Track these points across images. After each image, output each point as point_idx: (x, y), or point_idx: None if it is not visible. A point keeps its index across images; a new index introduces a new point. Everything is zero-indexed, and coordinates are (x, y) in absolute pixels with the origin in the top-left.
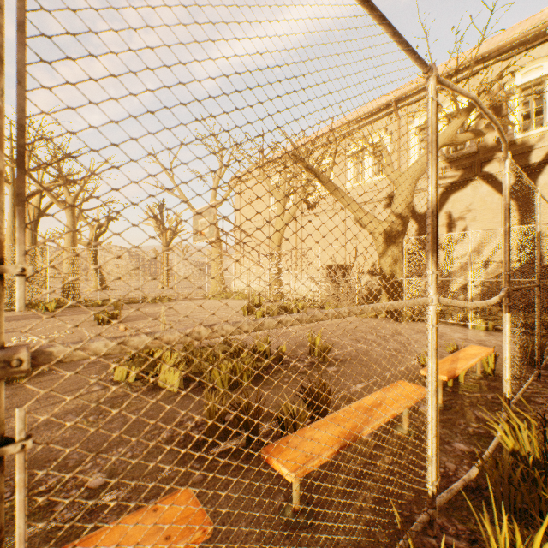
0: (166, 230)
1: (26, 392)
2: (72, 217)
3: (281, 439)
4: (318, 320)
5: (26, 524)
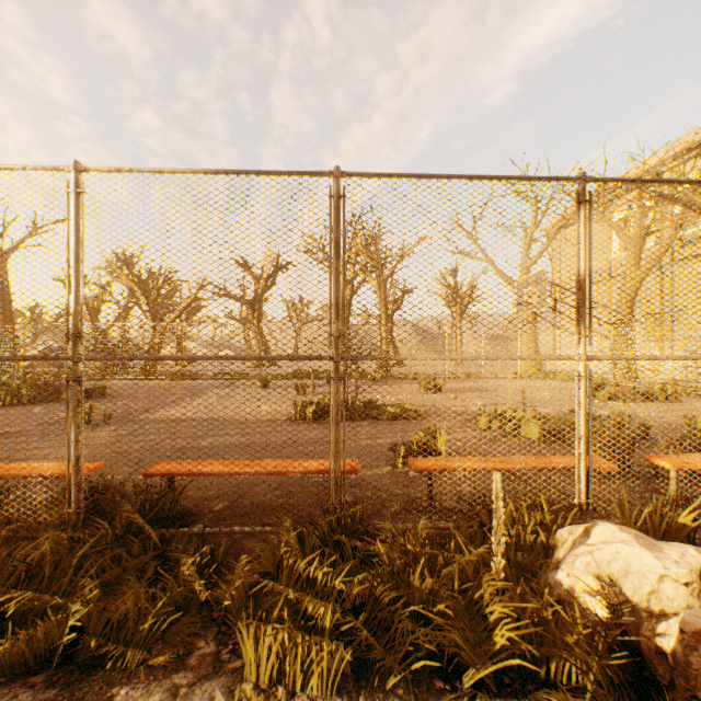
0: (459, 299)
1: (424, 425)
2: (384, 295)
3: (658, 454)
4: (690, 359)
5: (591, 397)
